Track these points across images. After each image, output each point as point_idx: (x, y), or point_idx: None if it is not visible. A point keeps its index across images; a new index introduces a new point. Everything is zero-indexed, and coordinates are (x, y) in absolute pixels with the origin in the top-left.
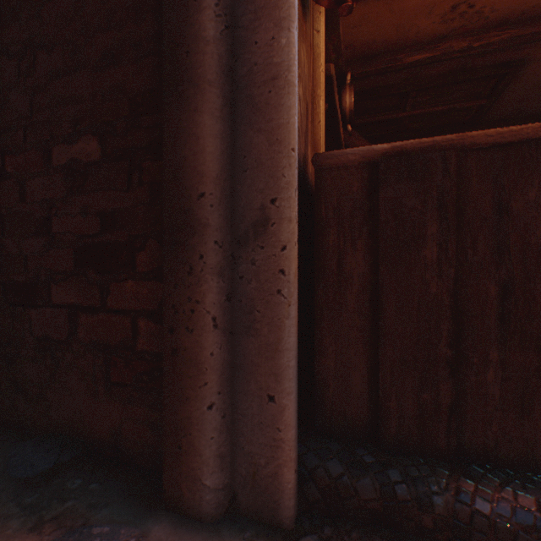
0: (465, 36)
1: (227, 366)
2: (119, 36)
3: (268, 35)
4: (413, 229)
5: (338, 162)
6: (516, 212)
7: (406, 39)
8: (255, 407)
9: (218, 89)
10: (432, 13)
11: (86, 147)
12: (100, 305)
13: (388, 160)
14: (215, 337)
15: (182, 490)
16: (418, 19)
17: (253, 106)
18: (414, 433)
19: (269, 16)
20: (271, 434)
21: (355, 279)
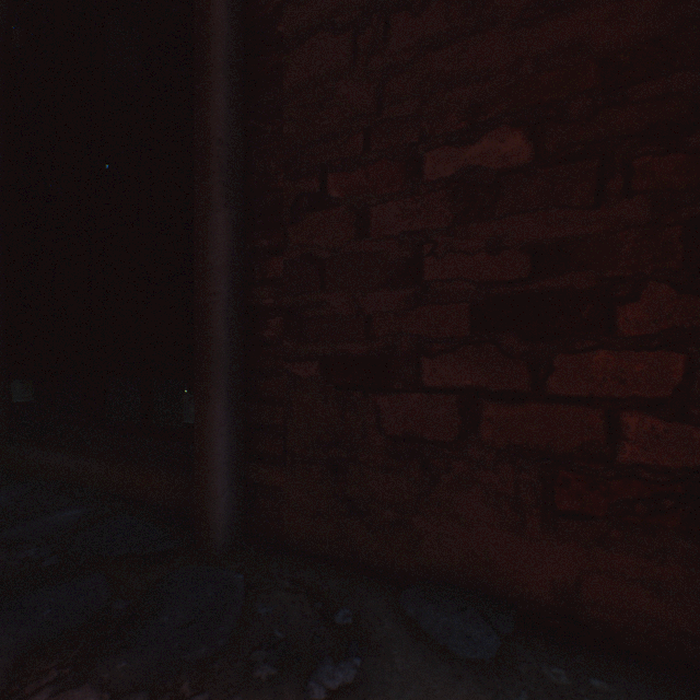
0: None
1: None
2: None
3: None
4: None
5: None
6: None
7: None
8: None
9: None
10: None
11: (496, 147)
12: (527, 390)
13: None
14: None
15: None
16: None
17: None
18: None
19: None
20: None
21: None
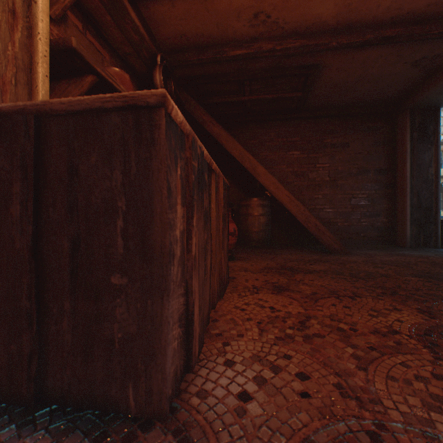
0: (271, 40)
1: None
2: None
3: None
4: (4, 188)
5: None
6: (84, 174)
7: (227, 36)
8: None
9: None
10: (241, 18)
11: None
12: None
13: None
14: None
15: None
16: (231, 20)
17: None
18: (6, 382)
19: None
20: None
21: None
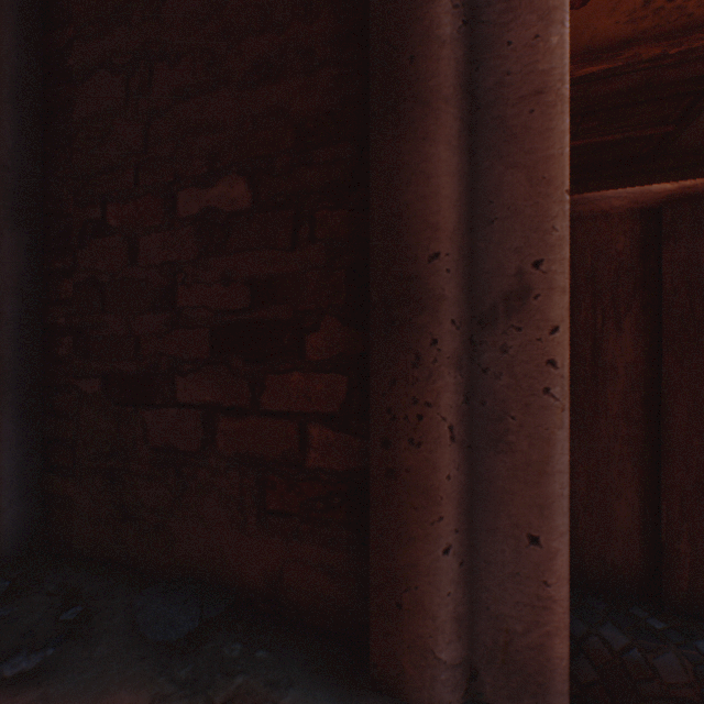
0: (657, 40)
1: (465, 493)
2: (279, 40)
3: (528, 31)
4: None
5: (594, 209)
6: None
7: (576, 45)
8: (507, 551)
9: (455, 108)
10: (616, 10)
11: (228, 191)
12: (249, 405)
13: (676, 205)
14: (452, 454)
15: (402, 665)
16: (596, 17)
17: (503, 132)
18: None
19: (529, 5)
20: (533, 590)
21: (619, 371)
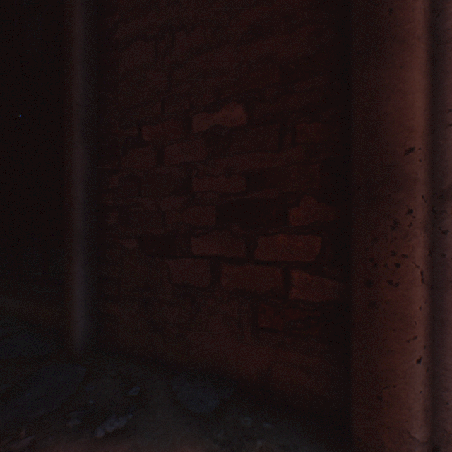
0: None
1: (428, 320)
2: (267, 10)
3: None
4: None
5: None
6: None
7: None
8: None
9: (423, 44)
10: None
11: (229, 114)
12: (245, 257)
13: None
14: (421, 291)
15: (381, 440)
16: None
17: None
18: None
19: None
20: None
21: None
